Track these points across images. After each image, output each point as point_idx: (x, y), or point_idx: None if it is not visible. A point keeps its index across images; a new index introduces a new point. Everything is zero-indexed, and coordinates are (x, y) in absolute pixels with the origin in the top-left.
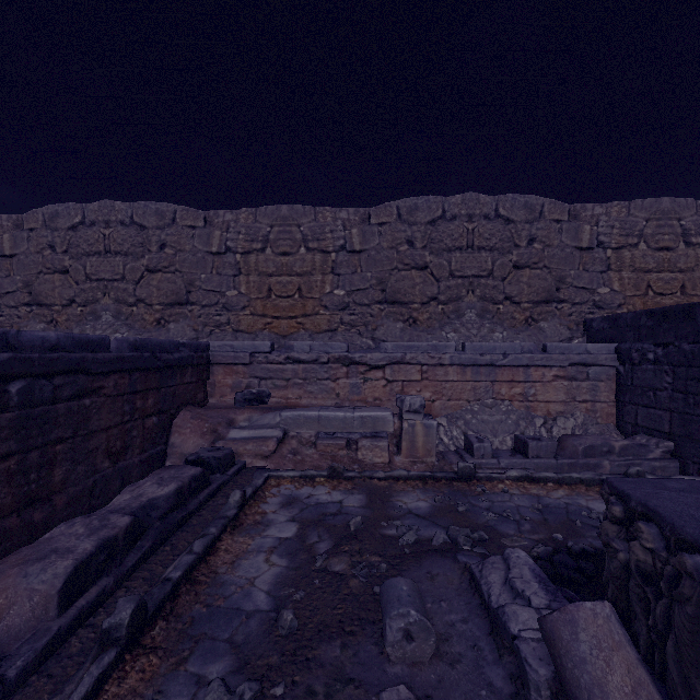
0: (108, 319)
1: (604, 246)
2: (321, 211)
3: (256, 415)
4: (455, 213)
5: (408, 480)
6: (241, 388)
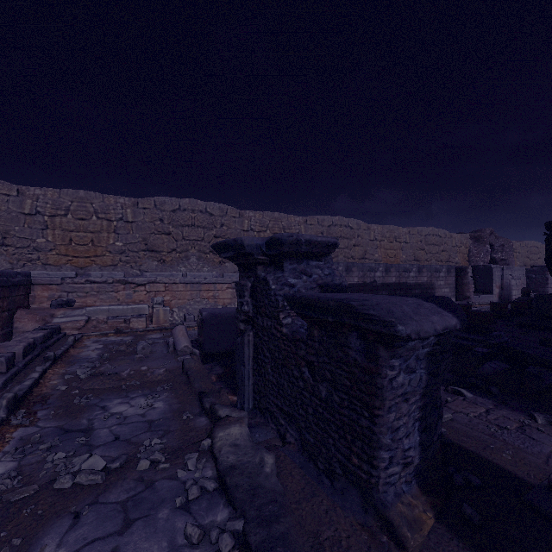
0: None
1: (253, 230)
2: (107, 197)
3: (69, 311)
4: (186, 208)
5: (154, 331)
6: (55, 298)
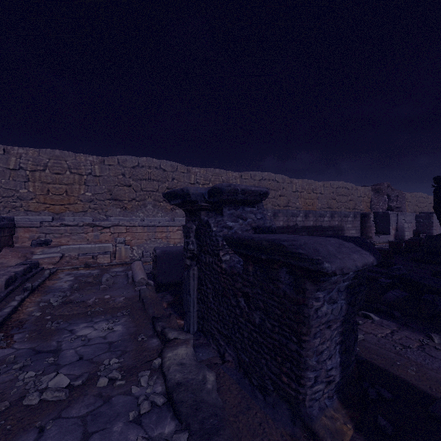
0: None
1: (199, 183)
2: (78, 155)
3: (46, 249)
4: (143, 165)
5: (117, 265)
6: (34, 238)
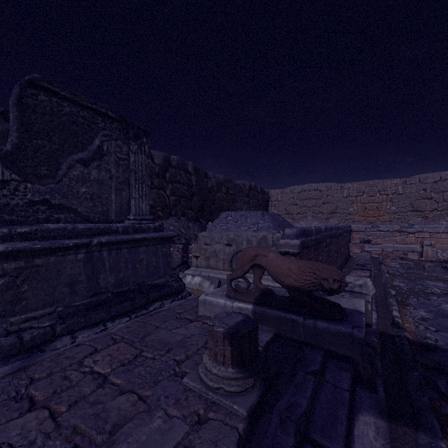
0: (310, 218)
1: None
2: (385, 181)
3: (370, 245)
4: (446, 178)
5: (426, 261)
6: (361, 238)
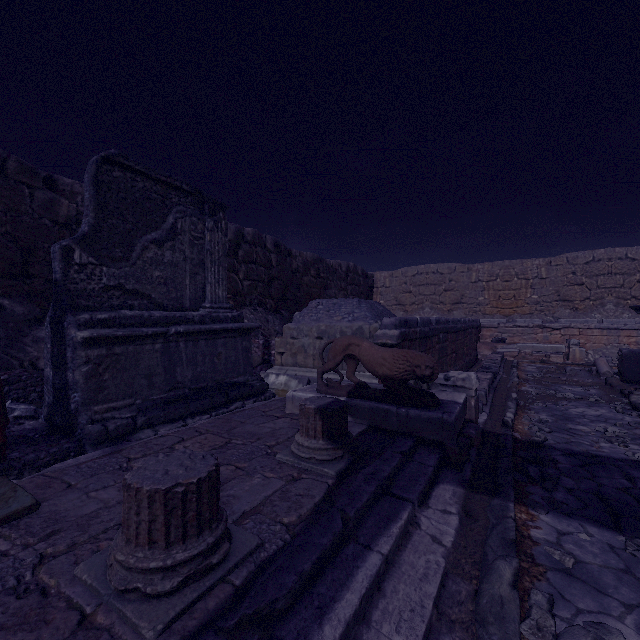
0: (428, 310)
1: None
2: (524, 262)
3: (504, 345)
4: (600, 258)
5: (572, 365)
6: (493, 336)
